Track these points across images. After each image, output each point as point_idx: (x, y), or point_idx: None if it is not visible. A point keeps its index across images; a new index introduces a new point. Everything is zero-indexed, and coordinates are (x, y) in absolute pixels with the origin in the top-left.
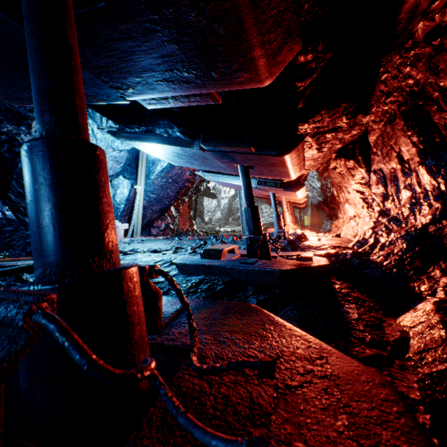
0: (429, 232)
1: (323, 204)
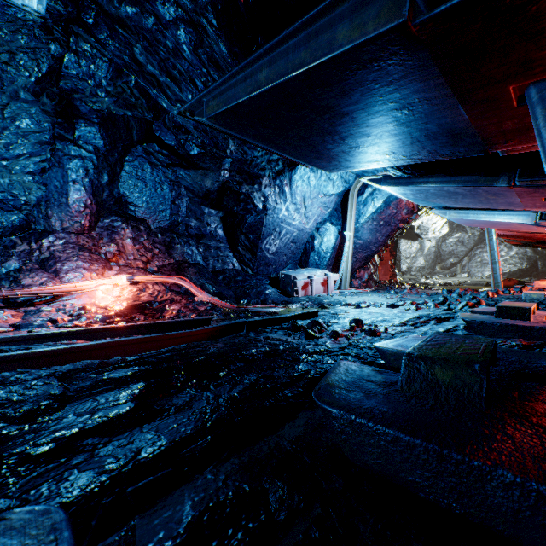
0: None
1: None
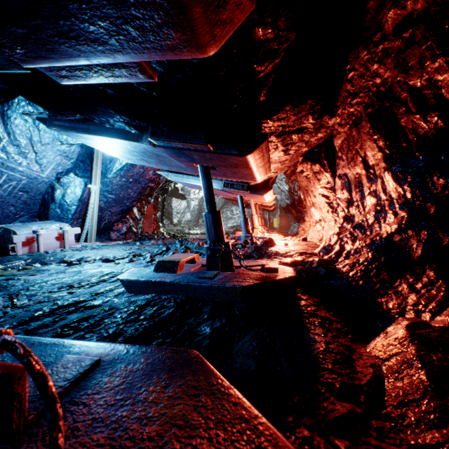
0: (395, 242)
1: (291, 207)
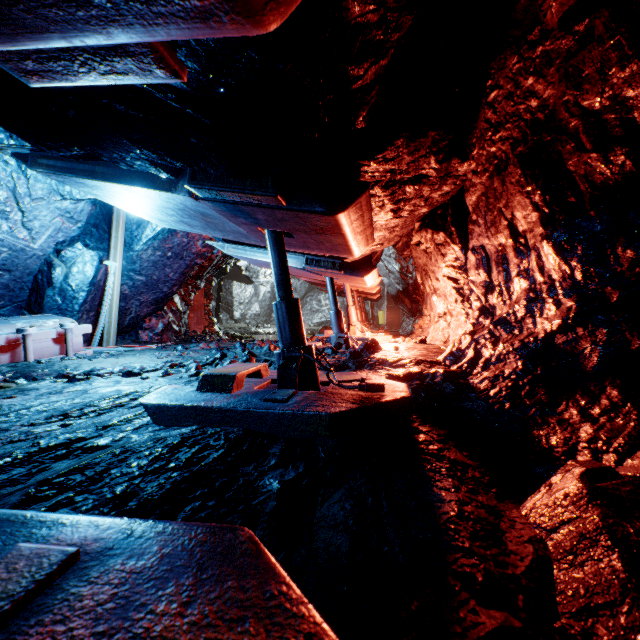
0: (557, 345)
1: (403, 295)
